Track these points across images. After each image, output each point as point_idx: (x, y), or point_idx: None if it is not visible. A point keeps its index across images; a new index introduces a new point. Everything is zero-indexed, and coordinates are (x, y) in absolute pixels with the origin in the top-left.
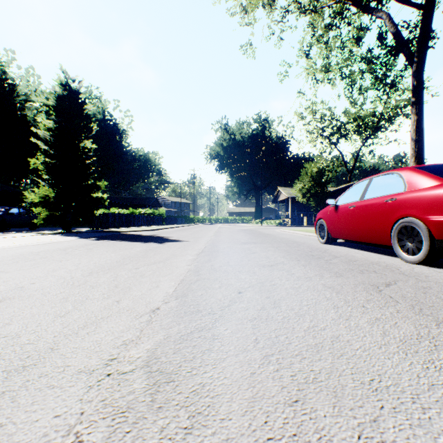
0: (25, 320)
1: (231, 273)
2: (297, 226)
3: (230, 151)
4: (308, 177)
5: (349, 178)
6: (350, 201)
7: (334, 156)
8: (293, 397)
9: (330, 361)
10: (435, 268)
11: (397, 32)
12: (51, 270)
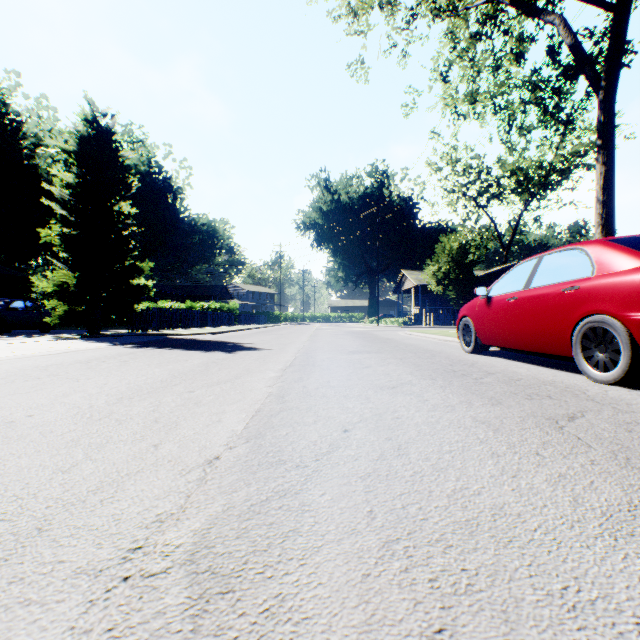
0: (6, 477)
1: (333, 399)
2: (429, 327)
3: (333, 219)
4: (445, 256)
5: (504, 258)
6: (509, 290)
7: (483, 226)
8: (434, 623)
9: (493, 552)
10: (639, 391)
11: (576, 43)
12: (61, 395)
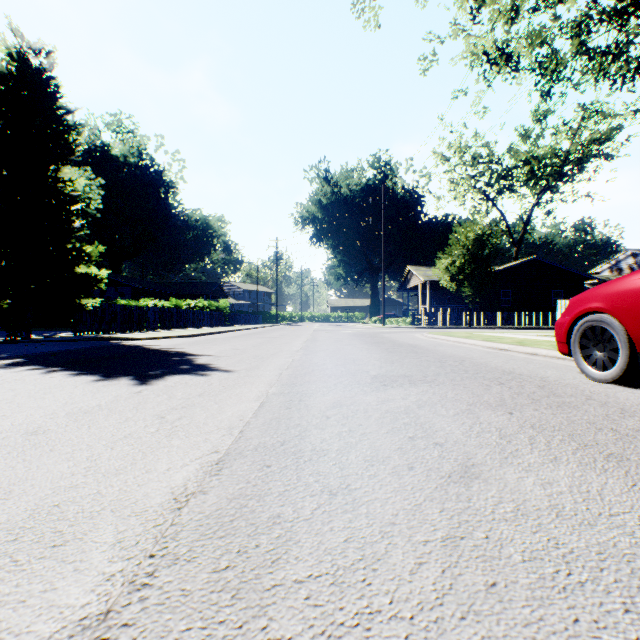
0: None
1: None
2: (442, 328)
3: (333, 212)
4: (460, 248)
5: (515, 254)
6: None
7: (493, 219)
8: None
9: None
10: None
11: None
12: None
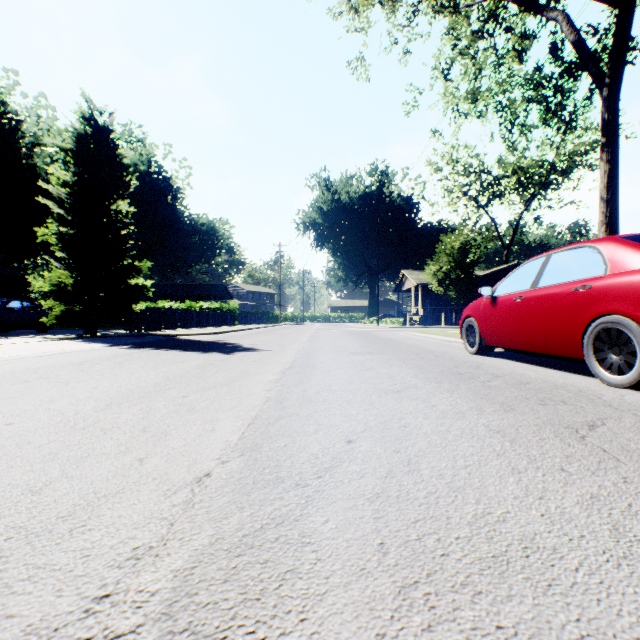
0: None
1: (335, 405)
2: (430, 327)
3: (333, 219)
4: (446, 256)
5: (505, 258)
6: (516, 289)
7: (484, 226)
8: None
9: (531, 602)
10: None
11: (580, 40)
12: (47, 400)
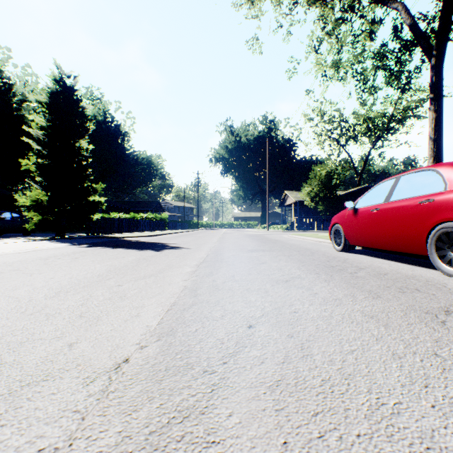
0: None
1: (237, 293)
2: (305, 231)
3: (236, 154)
4: (316, 180)
5: (358, 182)
6: (373, 203)
7: (343, 159)
8: None
9: None
10: None
11: (414, 24)
12: (10, 289)
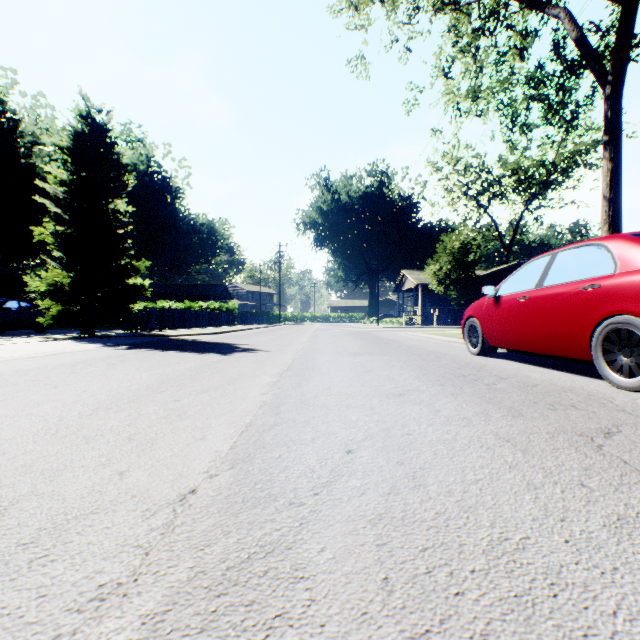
0: None
1: (334, 410)
2: (430, 327)
3: (333, 218)
4: (446, 255)
5: (505, 258)
6: (520, 289)
7: (484, 225)
8: None
9: None
10: None
11: (582, 37)
12: (31, 405)
